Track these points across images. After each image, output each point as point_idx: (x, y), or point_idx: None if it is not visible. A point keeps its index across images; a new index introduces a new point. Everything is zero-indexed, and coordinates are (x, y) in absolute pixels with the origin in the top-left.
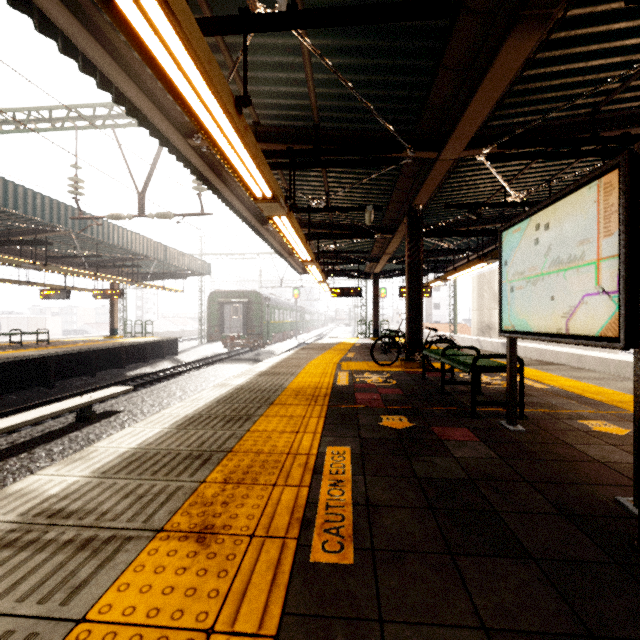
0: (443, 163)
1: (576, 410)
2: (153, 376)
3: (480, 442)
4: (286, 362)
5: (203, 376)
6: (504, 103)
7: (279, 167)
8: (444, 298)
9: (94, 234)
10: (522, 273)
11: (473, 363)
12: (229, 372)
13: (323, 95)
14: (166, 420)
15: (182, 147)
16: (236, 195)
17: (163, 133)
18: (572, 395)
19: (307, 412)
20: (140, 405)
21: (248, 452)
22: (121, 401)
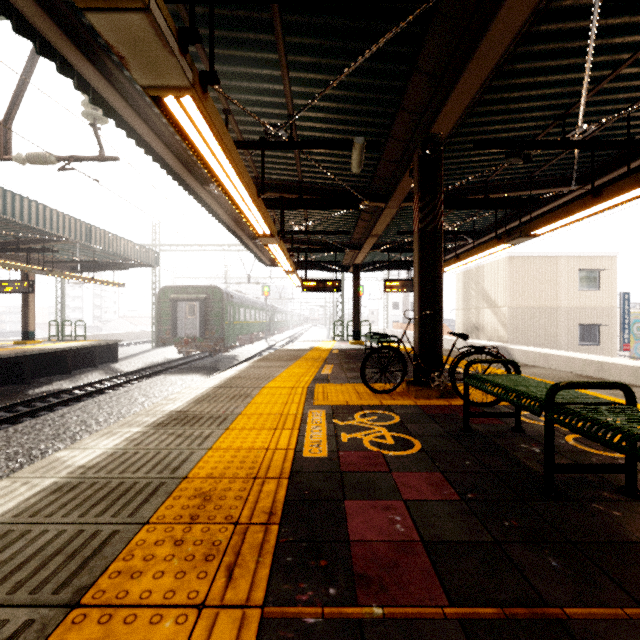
0: None
1: None
2: (63, 395)
3: None
4: (228, 386)
5: (130, 395)
6: None
7: None
8: None
9: None
10: None
11: None
12: (170, 388)
13: None
14: None
15: None
16: (146, 120)
17: None
18: None
19: None
20: None
21: None
22: None
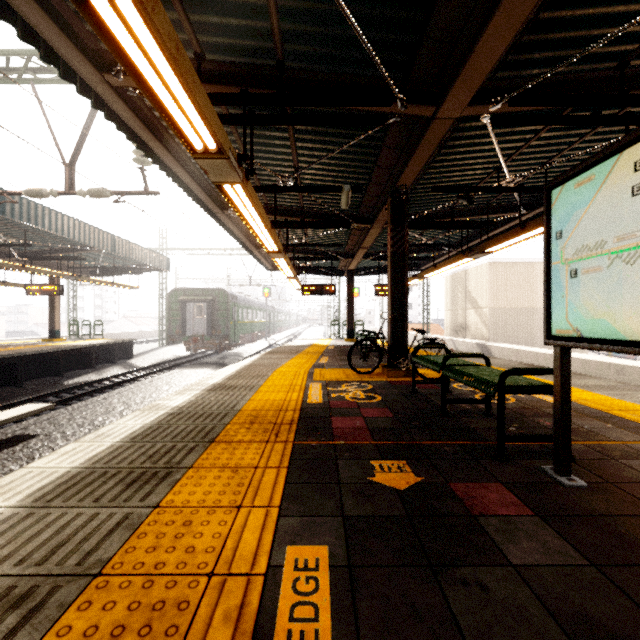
0: (440, 123)
1: (624, 440)
2: (96, 385)
3: (537, 518)
4: (248, 370)
5: (155, 384)
6: (522, 41)
7: (232, 121)
8: (416, 298)
9: (16, 216)
10: (599, 246)
11: (501, 382)
12: (187, 379)
13: (288, 12)
14: (26, 485)
15: (98, 86)
16: (186, 169)
17: (65, 59)
18: (599, 413)
19: (262, 457)
20: (64, 425)
21: (133, 574)
22: (41, 420)
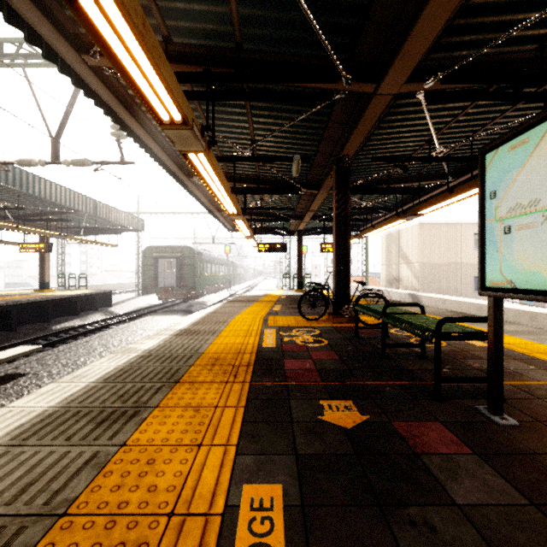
0: (380, 99)
1: (546, 380)
2: (80, 329)
3: (475, 456)
4: (211, 317)
5: (131, 329)
6: (454, 25)
7: (196, 97)
8: (355, 255)
9: (9, 183)
10: (533, 204)
11: (438, 329)
12: (159, 324)
13: None
14: (5, 423)
15: (78, 66)
16: (157, 141)
17: (47, 41)
18: (522, 356)
19: (222, 396)
20: (51, 365)
21: (97, 514)
22: (31, 361)
